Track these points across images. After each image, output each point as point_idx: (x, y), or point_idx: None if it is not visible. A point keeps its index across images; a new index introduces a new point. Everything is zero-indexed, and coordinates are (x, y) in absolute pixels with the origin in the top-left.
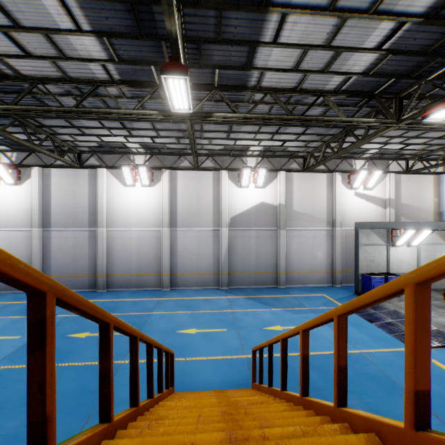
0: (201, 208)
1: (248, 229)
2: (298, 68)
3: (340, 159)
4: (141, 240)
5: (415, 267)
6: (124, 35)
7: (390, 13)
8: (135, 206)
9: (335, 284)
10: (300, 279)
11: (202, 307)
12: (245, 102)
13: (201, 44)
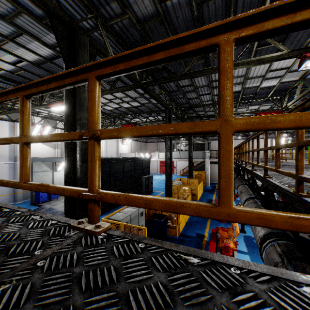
0: None
1: None
2: None
3: None
4: None
5: None
6: None
7: (12, 52)
8: None
9: (17, 202)
10: None
11: None
12: None
13: None
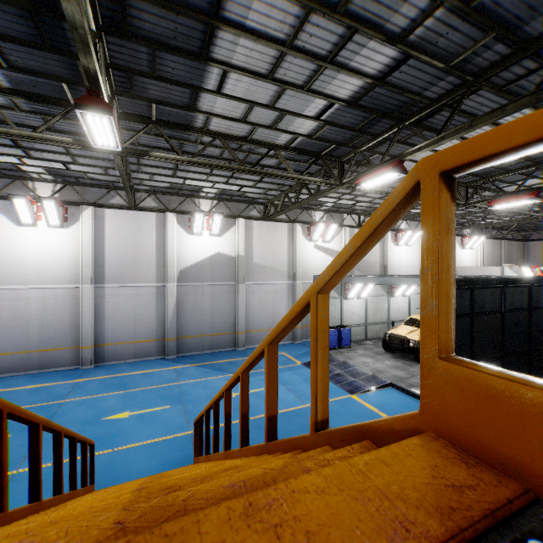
0: (140, 258)
1: (202, 284)
2: (246, 120)
3: (301, 209)
4: (47, 302)
5: (364, 318)
6: (20, 42)
7: (321, 93)
8: (36, 254)
9: (296, 341)
10: (260, 338)
11: (140, 384)
12: (192, 142)
13: (132, 75)
